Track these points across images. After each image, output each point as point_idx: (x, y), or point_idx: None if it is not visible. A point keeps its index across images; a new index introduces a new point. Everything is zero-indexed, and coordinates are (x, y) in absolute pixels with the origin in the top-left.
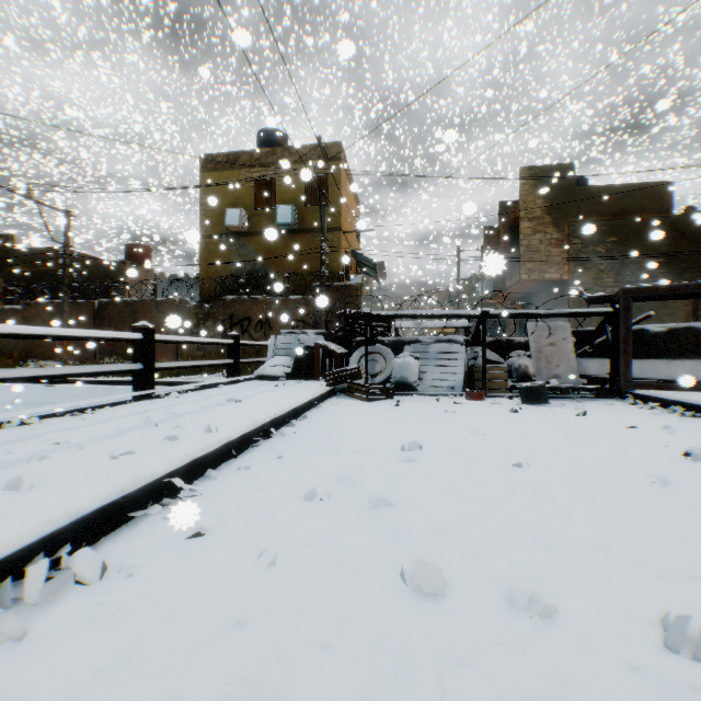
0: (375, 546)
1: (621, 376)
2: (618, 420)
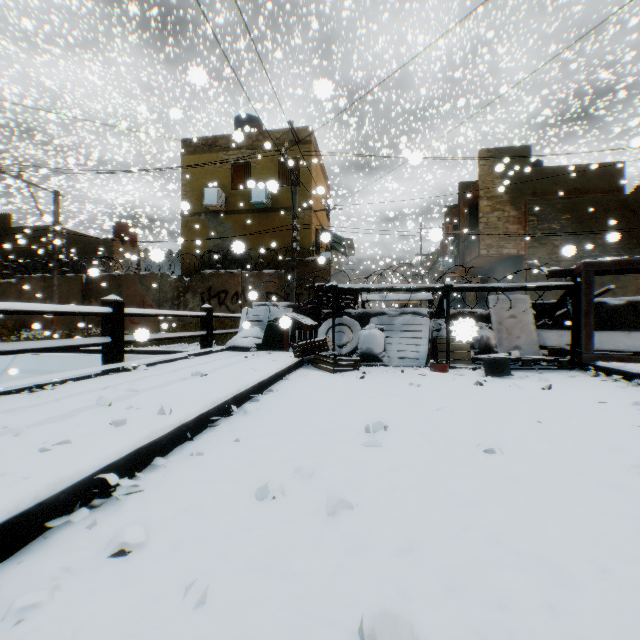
0: (330, 571)
1: (583, 348)
2: (584, 394)
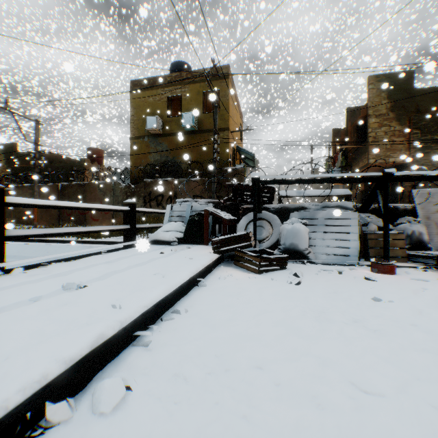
0: None
1: None
2: None
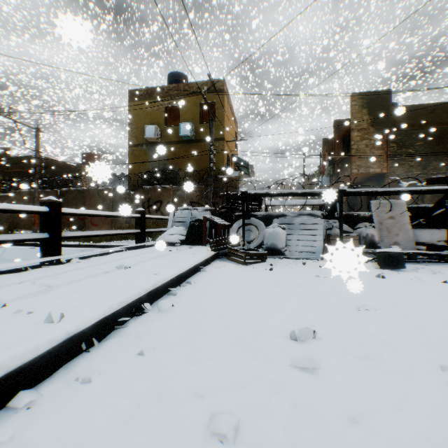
0: None
1: None
2: None
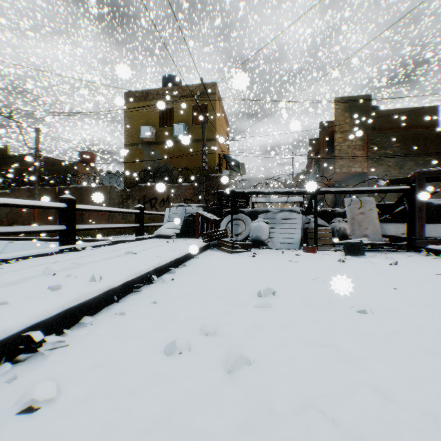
0: (230, 432)
1: (417, 235)
2: (424, 268)
